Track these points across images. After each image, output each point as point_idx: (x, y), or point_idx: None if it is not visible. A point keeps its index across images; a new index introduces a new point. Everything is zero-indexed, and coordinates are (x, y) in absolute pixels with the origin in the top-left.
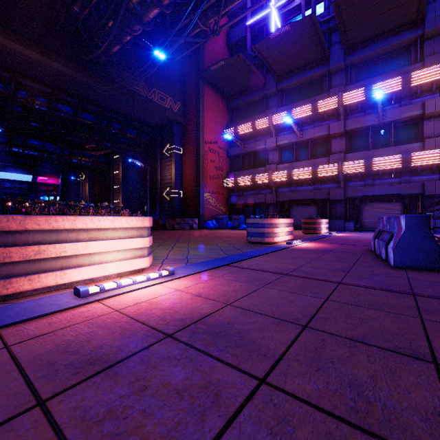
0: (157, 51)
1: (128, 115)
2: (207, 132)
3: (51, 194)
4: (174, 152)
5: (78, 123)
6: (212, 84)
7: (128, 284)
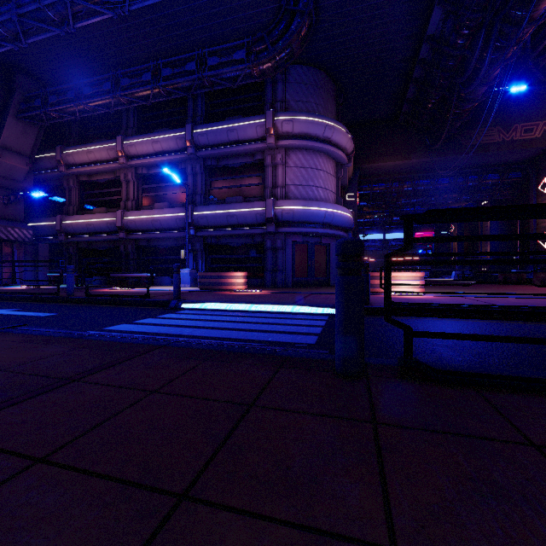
0: (513, 89)
1: (485, 164)
2: None
3: (427, 247)
4: None
5: (435, 189)
6: None
7: (404, 294)
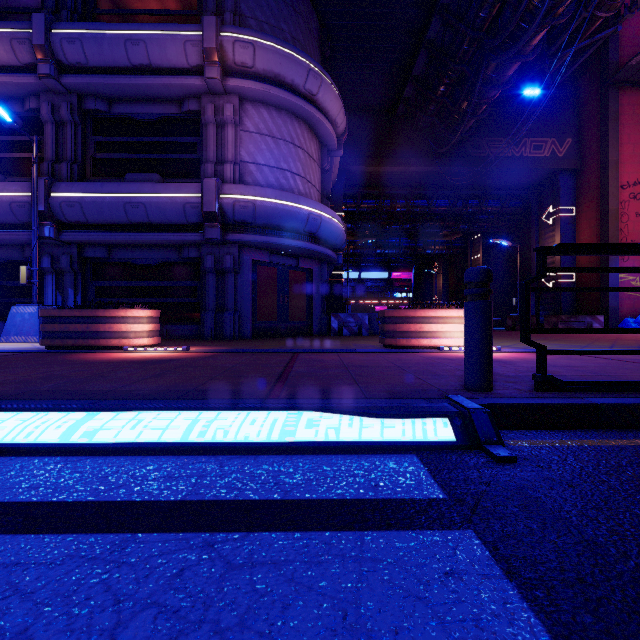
0: (526, 91)
1: (489, 185)
2: (626, 168)
3: (404, 290)
4: (559, 217)
5: (432, 213)
6: (637, 82)
7: None
